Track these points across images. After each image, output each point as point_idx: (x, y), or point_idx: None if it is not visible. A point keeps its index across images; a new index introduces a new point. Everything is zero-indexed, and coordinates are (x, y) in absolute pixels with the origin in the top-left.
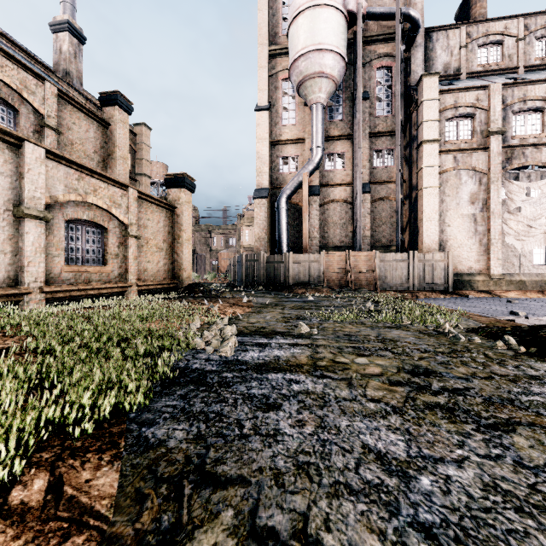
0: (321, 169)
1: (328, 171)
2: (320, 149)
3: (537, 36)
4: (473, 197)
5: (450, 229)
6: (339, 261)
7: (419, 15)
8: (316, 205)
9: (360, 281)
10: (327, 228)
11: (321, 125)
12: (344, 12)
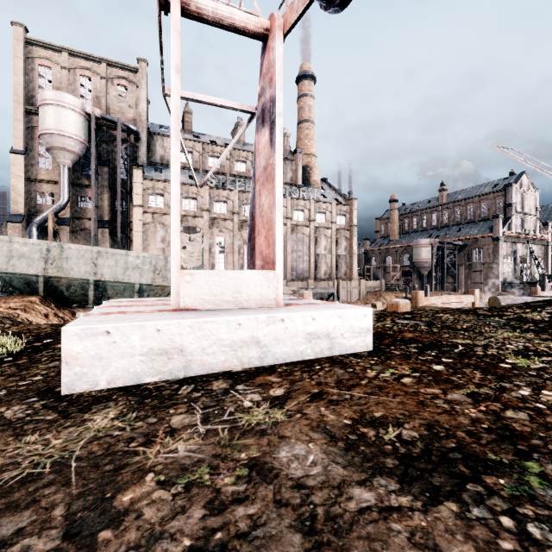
0: (74, 206)
1: (80, 208)
2: (66, 196)
3: (209, 155)
4: (163, 239)
5: None
6: None
7: (136, 129)
8: (67, 232)
9: None
10: None
11: (67, 180)
12: (82, 113)
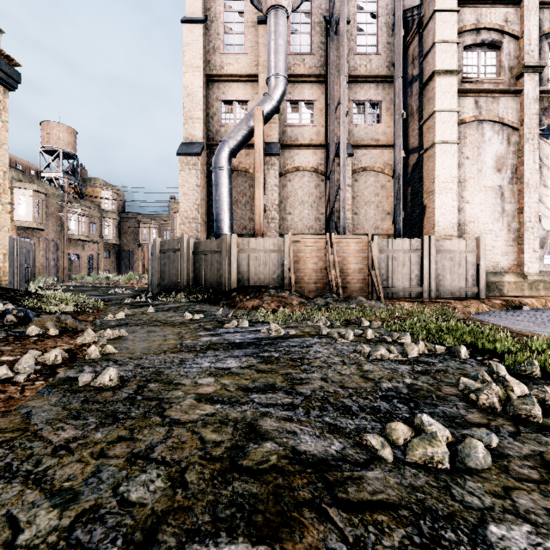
0: (281, 122)
1: (290, 126)
2: (281, 79)
3: None
4: (499, 162)
5: (470, 208)
6: (316, 251)
7: None
8: (275, 170)
9: (348, 283)
10: (289, 207)
11: (283, 42)
12: None
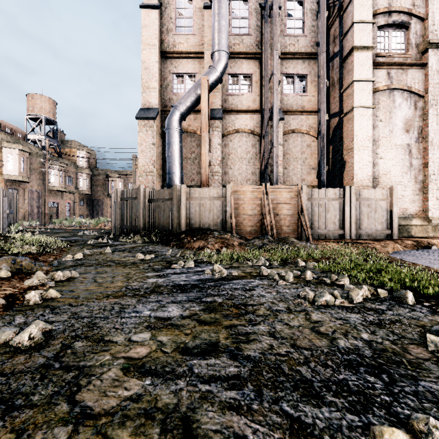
0: (223, 92)
1: (231, 95)
2: (224, 54)
3: None
4: (407, 124)
5: (383, 162)
6: (253, 199)
7: None
8: (219, 131)
9: (281, 226)
10: (230, 163)
11: (225, 23)
12: None
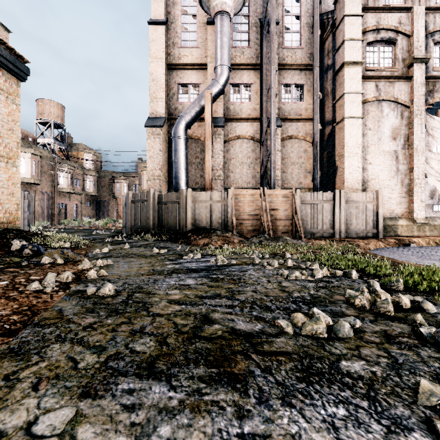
0: (225, 101)
1: (233, 104)
2: (226, 68)
3: None
4: (394, 132)
5: (372, 168)
6: (252, 201)
7: None
8: (221, 138)
9: (277, 226)
10: (232, 167)
11: (227, 40)
12: None
